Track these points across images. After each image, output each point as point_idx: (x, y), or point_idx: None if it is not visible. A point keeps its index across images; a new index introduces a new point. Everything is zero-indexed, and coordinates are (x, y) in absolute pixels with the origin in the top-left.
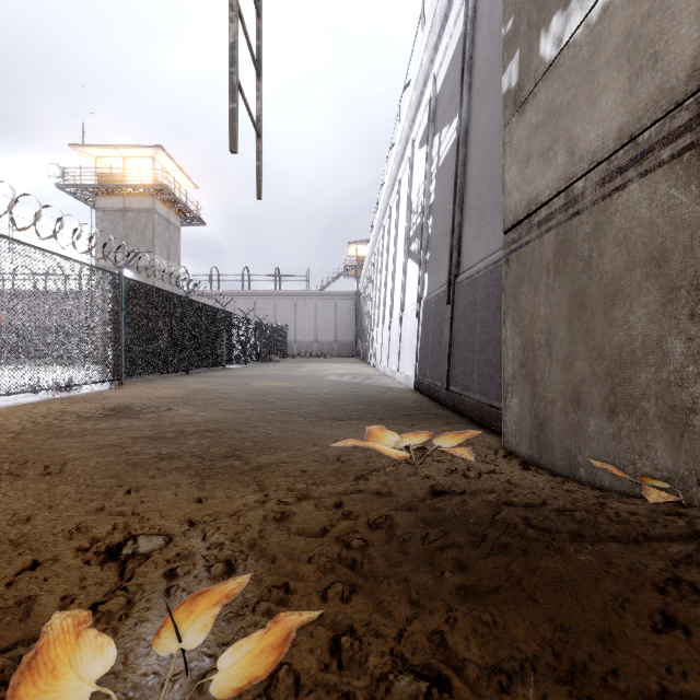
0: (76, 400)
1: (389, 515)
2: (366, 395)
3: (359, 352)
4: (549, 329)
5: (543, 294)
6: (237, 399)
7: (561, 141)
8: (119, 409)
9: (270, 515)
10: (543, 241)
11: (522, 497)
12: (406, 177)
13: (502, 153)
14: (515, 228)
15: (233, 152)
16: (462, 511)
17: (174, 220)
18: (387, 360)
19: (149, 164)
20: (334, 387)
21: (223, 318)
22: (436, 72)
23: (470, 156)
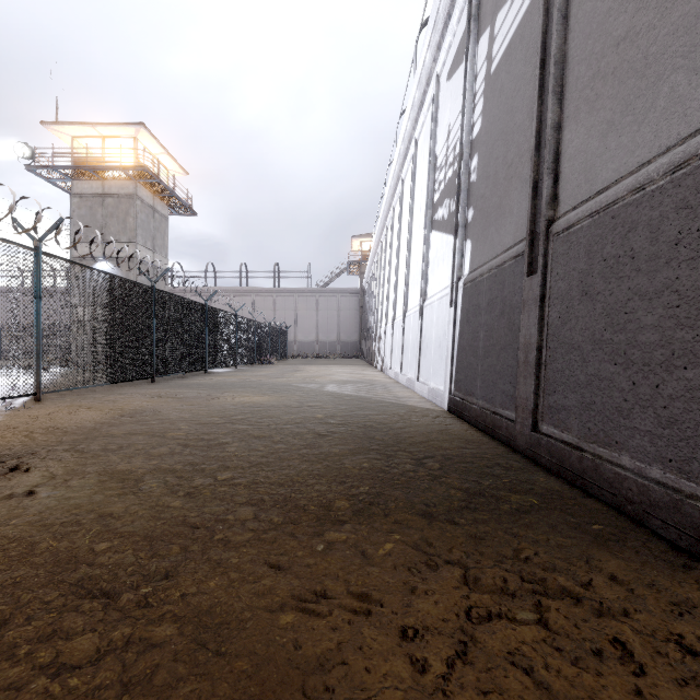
0: None
1: None
2: (381, 425)
3: (363, 353)
4: None
5: None
6: (170, 437)
7: None
8: None
9: None
10: None
11: None
12: (425, 132)
13: None
14: None
15: None
16: None
17: (161, 208)
18: (400, 364)
19: (131, 146)
20: (331, 407)
21: (205, 314)
22: None
23: None
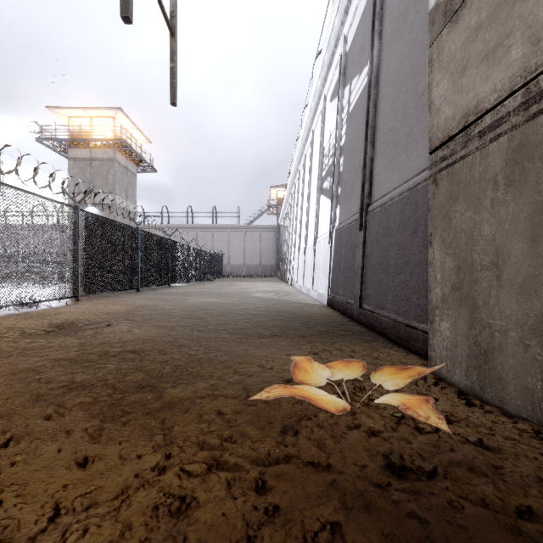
0: (29, 316)
1: (337, 526)
2: (287, 311)
3: (279, 273)
4: (497, 249)
5: (487, 210)
6: (173, 315)
7: (517, 32)
8: (63, 325)
9: (164, 504)
10: (487, 151)
11: (537, 495)
12: (318, 128)
13: (428, 71)
14: (446, 144)
15: (126, 20)
16: (460, 537)
17: (131, 168)
18: (303, 280)
19: (111, 123)
20: (258, 303)
21: (169, 246)
22: (346, 33)
23: (382, 96)
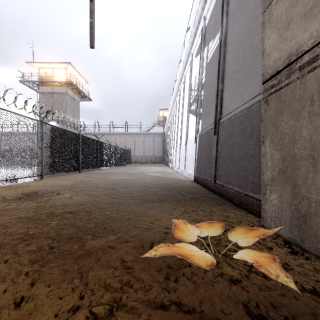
0: (10, 188)
1: None
2: (169, 184)
3: (164, 161)
4: (313, 146)
5: (305, 120)
6: (99, 187)
7: None
8: (30, 194)
9: None
10: (305, 79)
11: None
12: (188, 74)
13: (262, 30)
14: (274, 77)
15: None
16: None
17: (76, 98)
18: (178, 165)
19: (64, 71)
20: (152, 179)
21: (98, 144)
22: (205, 14)
23: (228, 51)
